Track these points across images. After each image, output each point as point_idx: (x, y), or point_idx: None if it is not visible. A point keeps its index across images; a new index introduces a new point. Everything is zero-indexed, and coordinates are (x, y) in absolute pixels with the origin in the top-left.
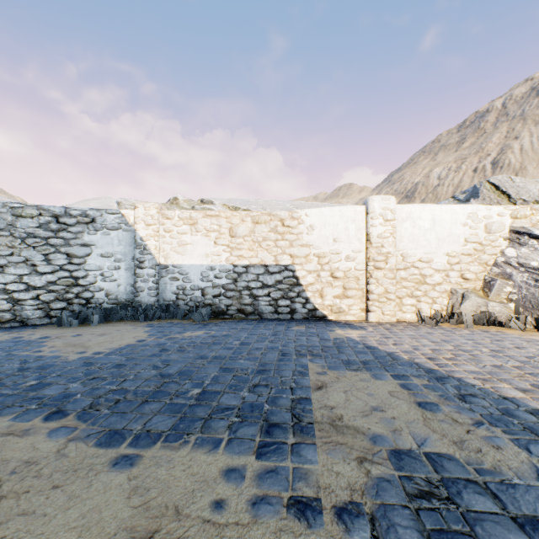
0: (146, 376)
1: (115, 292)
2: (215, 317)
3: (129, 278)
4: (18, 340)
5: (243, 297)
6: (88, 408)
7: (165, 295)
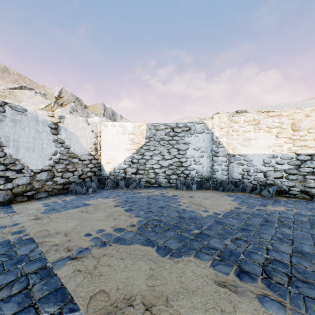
0: (284, 249)
1: (201, 171)
2: (276, 194)
3: (208, 162)
4: (164, 195)
5: (307, 181)
6: (266, 276)
7: (233, 174)
